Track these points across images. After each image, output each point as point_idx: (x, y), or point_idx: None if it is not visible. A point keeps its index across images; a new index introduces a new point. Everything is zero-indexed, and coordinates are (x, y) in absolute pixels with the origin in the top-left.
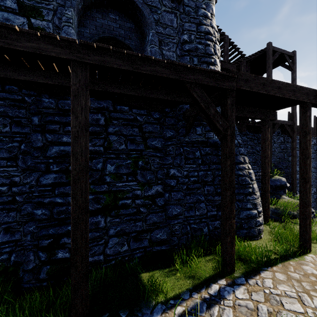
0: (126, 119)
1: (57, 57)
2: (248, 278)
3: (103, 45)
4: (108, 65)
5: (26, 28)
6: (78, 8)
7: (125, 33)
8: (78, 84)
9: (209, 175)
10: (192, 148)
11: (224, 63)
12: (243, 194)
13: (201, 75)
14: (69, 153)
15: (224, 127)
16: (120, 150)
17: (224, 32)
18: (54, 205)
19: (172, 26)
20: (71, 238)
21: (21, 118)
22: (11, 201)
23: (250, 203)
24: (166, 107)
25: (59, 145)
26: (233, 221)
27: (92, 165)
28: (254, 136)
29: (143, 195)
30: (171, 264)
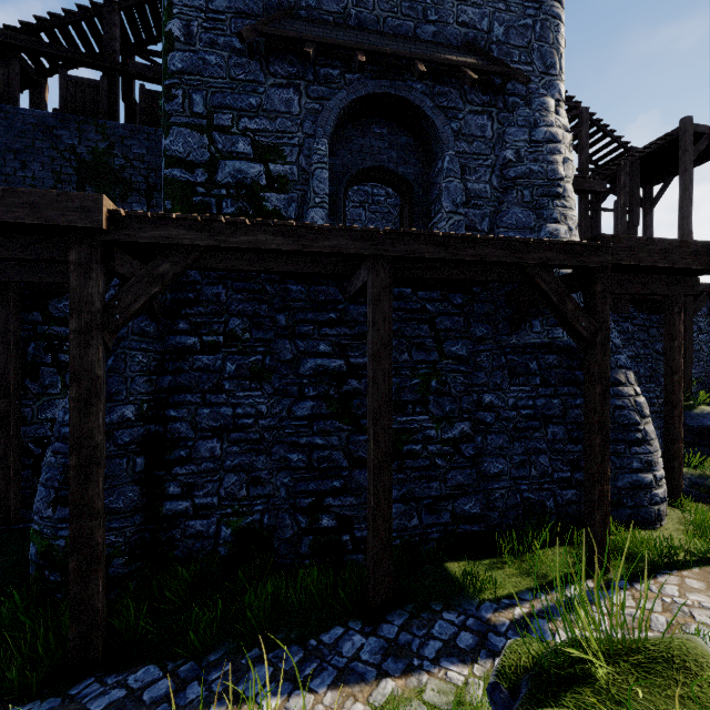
0: (409, 310)
1: (357, 254)
2: (634, 582)
3: (413, 231)
4: (417, 256)
5: (262, 180)
6: (330, 133)
7: (398, 156)
8: (379, 286)
9: (555, 405)
10: (524, 357)
11: (581, 180)
12: (624, 442)
13: (552, 250)
14: (329, 370)
15: (589, 330)
16: (401, 362)
17: (579, 102)
18: (312, 448)
19: (484, 137)
20: (372, 492)
21: (262, 317)
22: (259, 439)
23: (638, 461)
24: (474, 284)
25: (315, 357)
26: (605, 487)
27: (362, 388)
28: (649, 321)
29: (440, 438)
30: (492, 555)
